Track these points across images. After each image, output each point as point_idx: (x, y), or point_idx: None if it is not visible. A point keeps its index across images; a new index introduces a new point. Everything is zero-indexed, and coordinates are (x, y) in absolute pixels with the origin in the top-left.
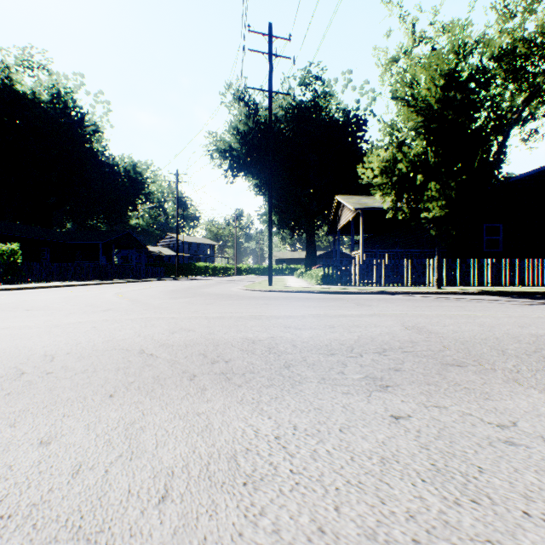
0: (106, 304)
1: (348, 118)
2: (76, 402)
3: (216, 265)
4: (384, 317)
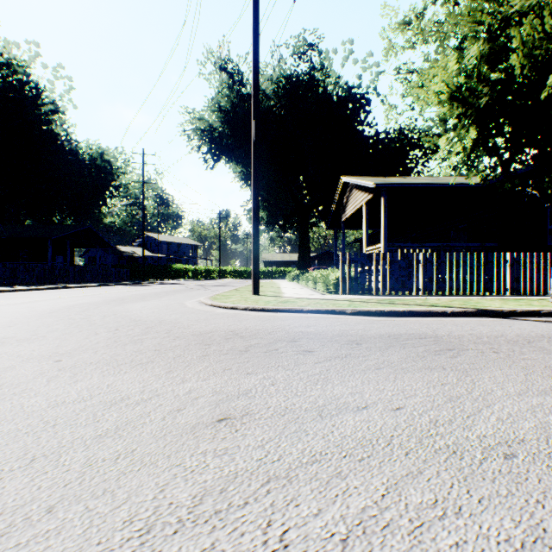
0: None
1: (349, 96)
2: None
3: (197, 267)
4: None
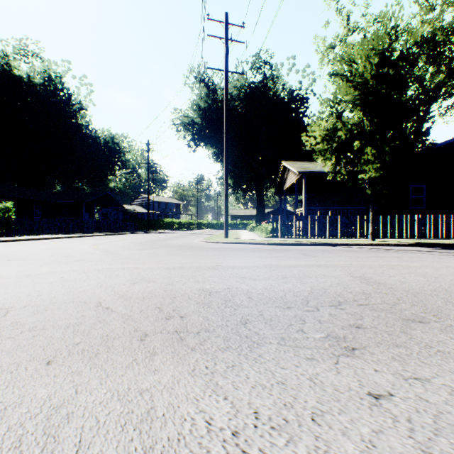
0: (81, 254)
1: (292, 97)
2: (5, 372)
3: (181, 220)
4: (331, 267)
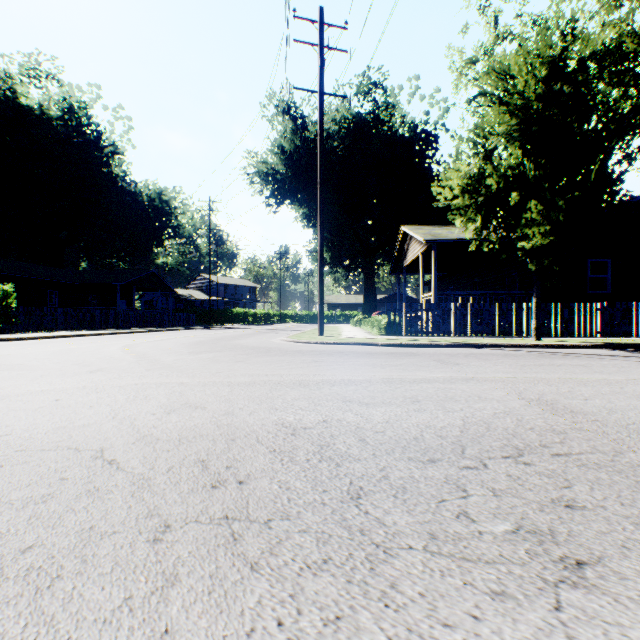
0: (101, 361)
1: (415, 134)
2: None
3: (257, 311)
4: (486, 382)
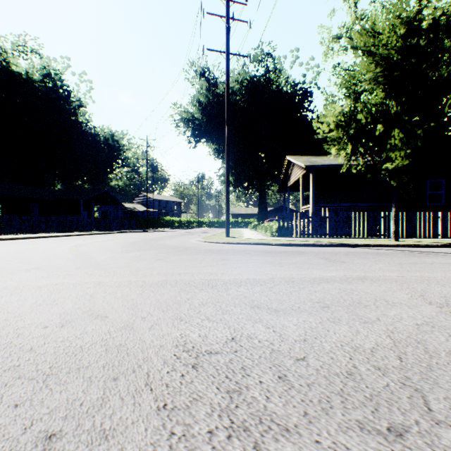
0: (44, 259)
1: (296, 90)
2: None
3: (181, 219)
4: (381, 282)
